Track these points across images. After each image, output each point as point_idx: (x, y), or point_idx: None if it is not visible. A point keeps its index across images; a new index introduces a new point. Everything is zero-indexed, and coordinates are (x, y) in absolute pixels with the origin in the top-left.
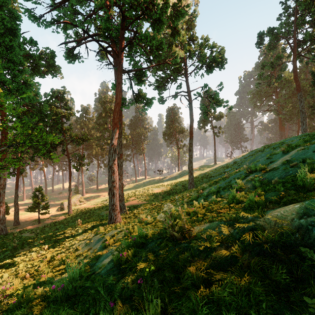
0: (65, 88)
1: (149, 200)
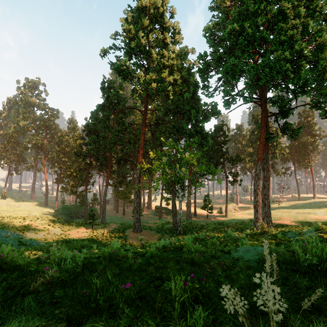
0: (223, 122)
1: (305, 224)
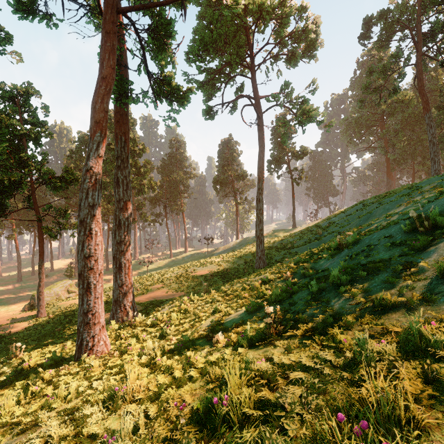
0: (32, 86)
1: (187, 289)
